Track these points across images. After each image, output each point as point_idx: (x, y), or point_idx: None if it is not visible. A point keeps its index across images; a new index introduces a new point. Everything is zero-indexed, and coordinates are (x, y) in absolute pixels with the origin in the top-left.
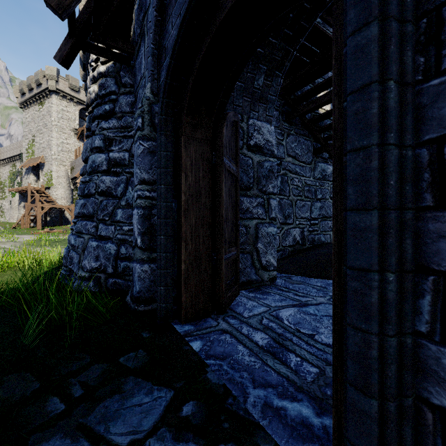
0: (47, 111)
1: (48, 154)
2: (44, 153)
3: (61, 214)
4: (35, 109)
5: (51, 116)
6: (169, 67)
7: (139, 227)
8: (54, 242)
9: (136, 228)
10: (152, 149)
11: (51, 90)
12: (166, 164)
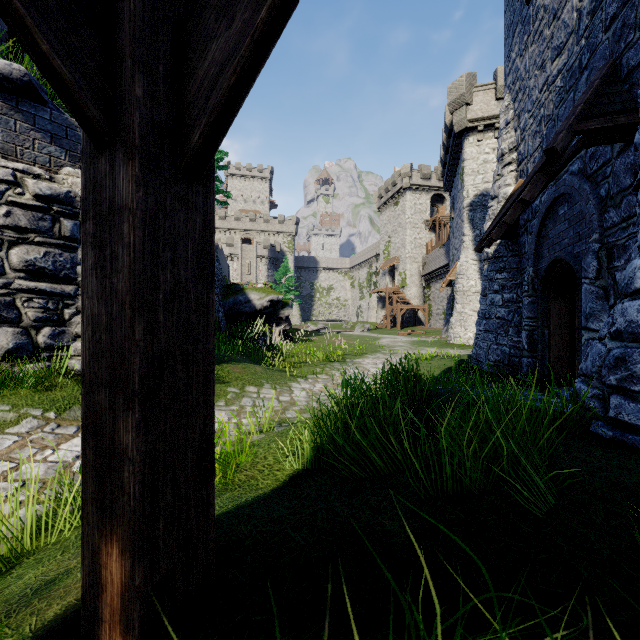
0: (401, 210)
1: (402, 253)
2: (398, 253)
3: (415, 315)
4: (390, 210)
5: (405, 214)
6: (543, 274)
7: (525, 340)
8: (430, 344)
9: (524, 340)
10: (533, 301)
11: (405, 188)
12: (542, 312)
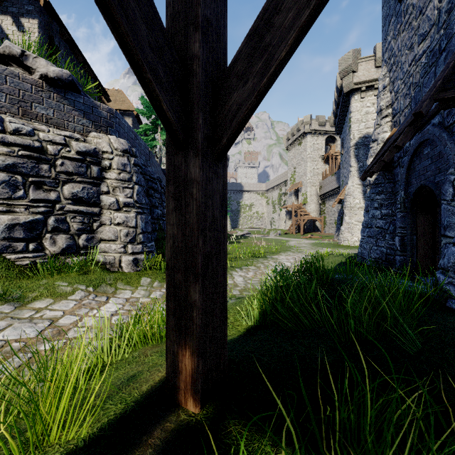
0: (303, 148)
1: (304, 179)
2: (301, 179)
3: (313, 224)
4: (295, 149)
5: (306, 151)
6: (411, 196)
7: (398, 243)
8: (325, 245)
9: (397, 243)
10: (404, 215)
11: (306, 132)
12: (410, 223)
